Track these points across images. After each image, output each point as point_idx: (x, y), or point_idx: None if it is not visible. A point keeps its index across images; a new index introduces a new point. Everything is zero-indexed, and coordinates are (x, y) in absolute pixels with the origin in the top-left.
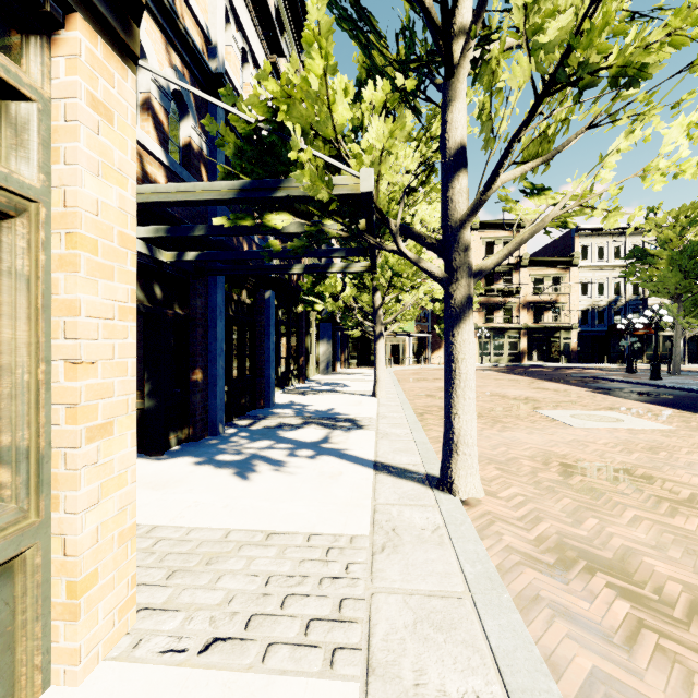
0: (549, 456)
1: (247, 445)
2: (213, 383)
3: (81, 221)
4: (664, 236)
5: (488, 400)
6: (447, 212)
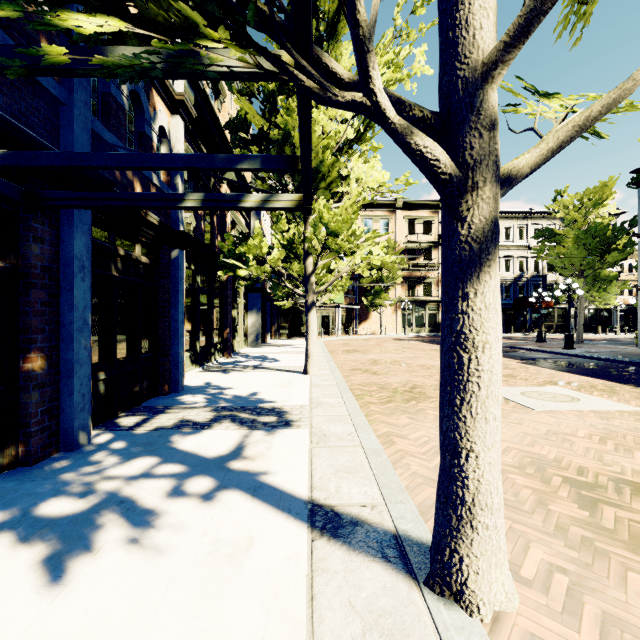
0: (539, 464)
1: (110, 471)
2: (67, 372)
3: None
4: (571, 216)
5: (426, 375)
6: (457, 49)
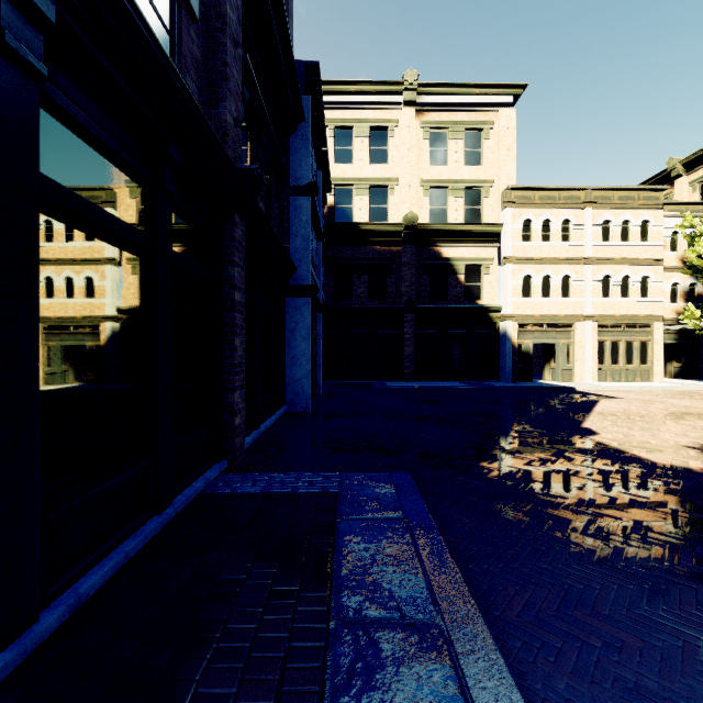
0: None
1: None
2: None
3: (655, 341)
4: None
5: None
6: None
